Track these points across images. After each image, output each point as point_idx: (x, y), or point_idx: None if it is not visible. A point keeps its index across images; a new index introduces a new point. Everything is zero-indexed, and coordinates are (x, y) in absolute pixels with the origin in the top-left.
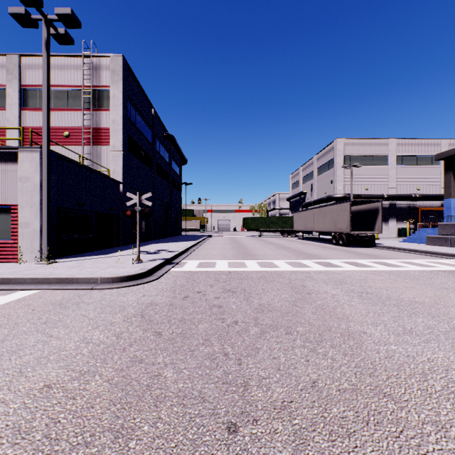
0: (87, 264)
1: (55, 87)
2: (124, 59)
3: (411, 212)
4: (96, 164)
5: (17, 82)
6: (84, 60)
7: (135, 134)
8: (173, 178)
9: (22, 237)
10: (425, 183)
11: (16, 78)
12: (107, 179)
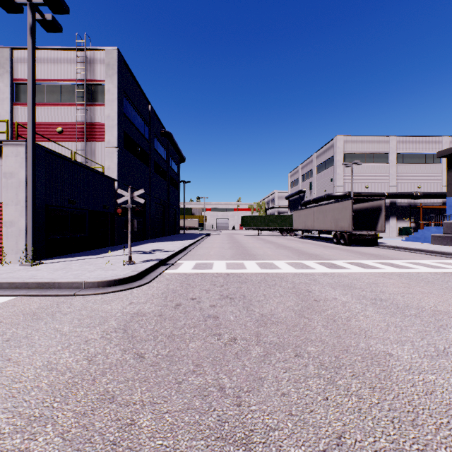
0: (75, 266)
1: (48, 81)
2: (119, 52)
3: (412, 211)
4: (90, 161)
5: (8, 76)
6: (78, 54)
7: (131, 130)
8: (171, 176)
9: (6, 237)
10: (426, 181)
11: (8, 72)
12: (101, 176)
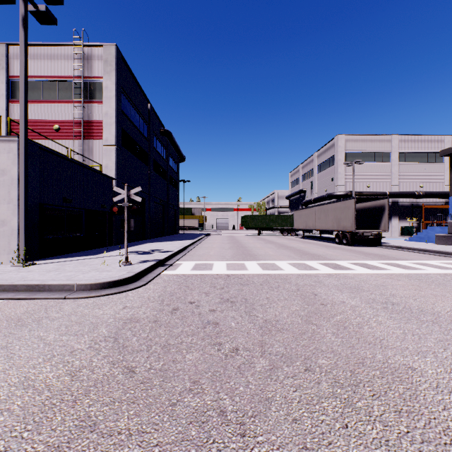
0: (69, 267)
1: (45, 78)
2: (117, 48)
3: (414, 210)
4: (87, 159)
5: (4, 72)
6: (75, 50)
7: (129, 128)
8: (171, 175)
9: None
10: (428, 181)
11: (3, 68)
12: (98, 174)
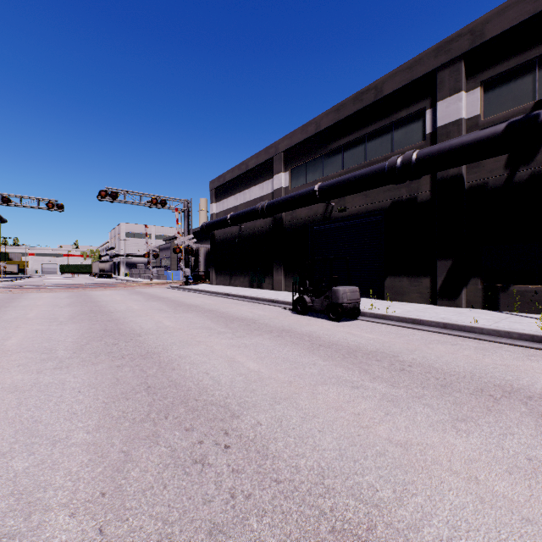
0: None
1: None
2: None
3: None
4: None
5: None
6: None
7: None
8: None
9: None
10: None
11: None
12: None
